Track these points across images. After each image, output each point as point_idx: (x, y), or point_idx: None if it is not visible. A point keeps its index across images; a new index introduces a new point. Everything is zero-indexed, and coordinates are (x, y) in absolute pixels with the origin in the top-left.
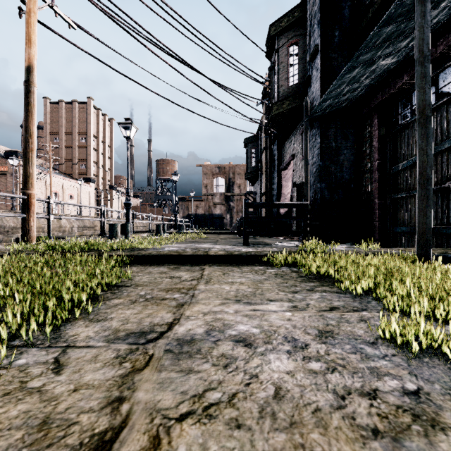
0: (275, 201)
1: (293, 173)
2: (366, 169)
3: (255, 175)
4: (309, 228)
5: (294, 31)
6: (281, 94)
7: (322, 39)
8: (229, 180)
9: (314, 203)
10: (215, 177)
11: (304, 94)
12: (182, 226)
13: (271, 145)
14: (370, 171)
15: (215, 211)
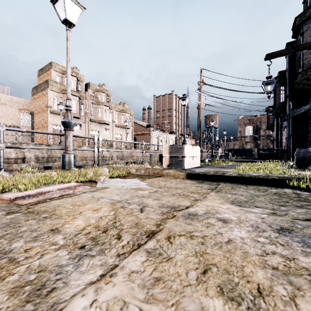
0: (279, 144)
1: (285, 133)
2: (307, 136)
3: (272, 127)
4: (286, 156)
5: (282, 81)
6: (277, 105)
7: (289, 93)
8: (256, 126)
9: (287, 148)
10: (246, 126)
11: (285, 107)
12: (228, 156)
13: (277, 118)
14: (308, 137)
15: (246, 146)
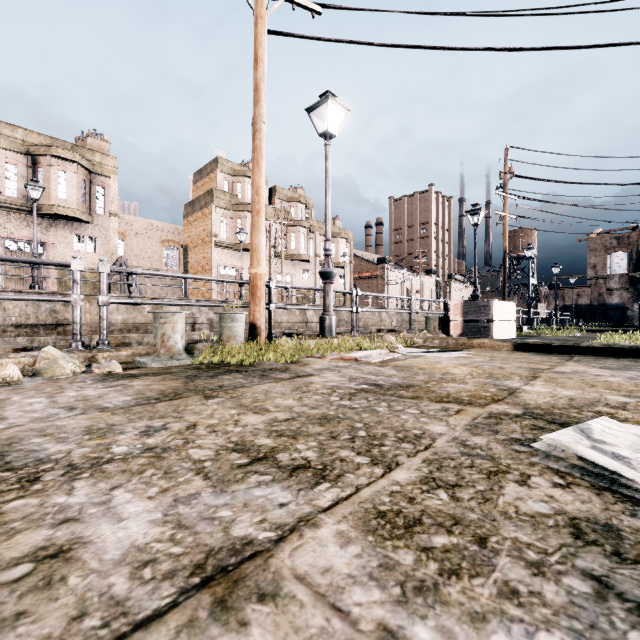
0: None
1: None
2: None
3: None
4: None
5: None
6: None
7: None
8: (637, 253)
9: None
10: (610, 253)
11: None
12: (565, 320)
13: None
14: None
15: (610, 299)
